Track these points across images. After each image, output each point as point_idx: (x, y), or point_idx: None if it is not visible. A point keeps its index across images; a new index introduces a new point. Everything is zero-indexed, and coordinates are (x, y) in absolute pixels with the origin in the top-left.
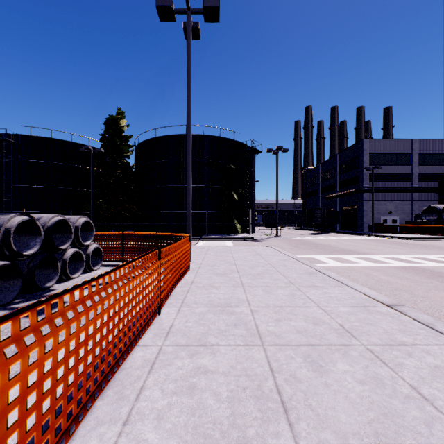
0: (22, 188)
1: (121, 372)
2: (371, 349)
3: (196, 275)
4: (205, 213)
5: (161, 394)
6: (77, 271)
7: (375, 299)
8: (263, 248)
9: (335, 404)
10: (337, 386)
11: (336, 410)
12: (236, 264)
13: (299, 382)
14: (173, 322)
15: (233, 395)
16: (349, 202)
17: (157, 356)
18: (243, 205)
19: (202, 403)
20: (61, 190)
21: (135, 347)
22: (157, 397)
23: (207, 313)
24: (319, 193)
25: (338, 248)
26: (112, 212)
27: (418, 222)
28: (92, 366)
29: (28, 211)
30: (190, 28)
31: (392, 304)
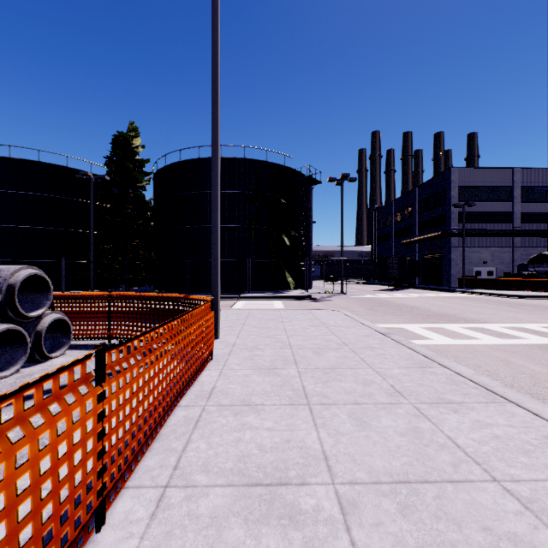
0: None
1: None
2: None
3: (222, 373)
4: (246, 262)
5: None
6: (13, 363)
7: None
8: (329, 312)
9: None
10: None
11: None
12: (292, 345)
13: None
14: None
15: None
16: (432, 249)
17: None
18: (297, 252)
19: None
20: (52, 232)
21: None
22: None
23: (229, 517)
24: (392, 237)
25: (431, 311)
26: (120, 261)
27: (524, 274)
28: None
29: (5, 259)
30: None
31: None
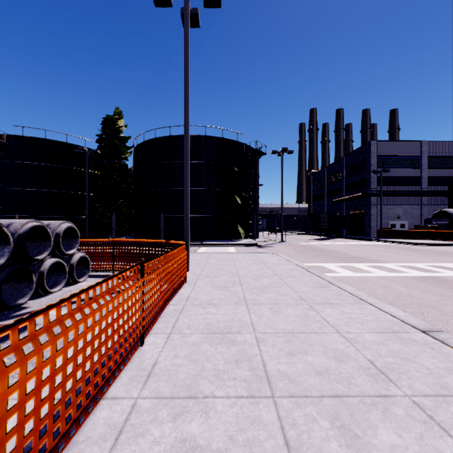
0: (14, 191)
1: (70, 450)
2: (419, 404)
3: (193, 289)
4: (207, 217)
5: None
6: (58, 284)
7: (405, 321)
8: (268, 255)
9: None
10: None
11: None
12: (239, 275)
13: None
14: (158, 358)
15: None
16: (356, 207)
17: (128, 417)
18: (247, 209)
19: None
20: (55, 193)
21: (101, 400)
22: None
23: (202, 343)
24: (325, 197)
25: (347, 254)
26: (109, 217)
27: (428, 227)
28: None
29: (20, 215)
30: (188, 13)
31: (427, 329)
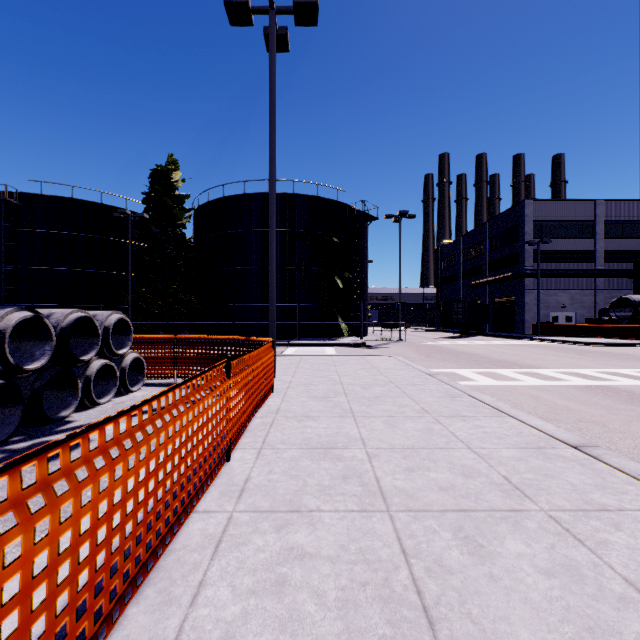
0: (29, 271)
1: (169, 556)
2: (556, 518)
3: (284, 400)
4: (296, 307)
5: (231, 594)
6: (107, 393)
7: (553, 436)
8: (381, 358)
9: (509, 611)
10: (509, 580)
11: (511, 622)
12: (343, 383)
13: (449, 573)
14: (250, 474)
15: (346, 596)
16: (503, 292)
17: (226, 529)
18: (351, 295)
19: (297, 610)
20: (86, 274)
21: (191, 514)
22: (224, 600)
23: (302, 458)
24: (460, 278)
25: (489, 358)
26: (160, 306)
27: (604, 320)
28: (120, 553)
29: (38, 304)
30: (274, 34)
31: (579, 444)
